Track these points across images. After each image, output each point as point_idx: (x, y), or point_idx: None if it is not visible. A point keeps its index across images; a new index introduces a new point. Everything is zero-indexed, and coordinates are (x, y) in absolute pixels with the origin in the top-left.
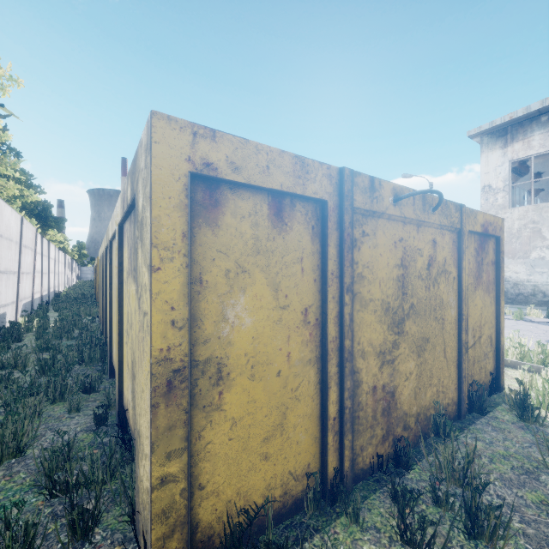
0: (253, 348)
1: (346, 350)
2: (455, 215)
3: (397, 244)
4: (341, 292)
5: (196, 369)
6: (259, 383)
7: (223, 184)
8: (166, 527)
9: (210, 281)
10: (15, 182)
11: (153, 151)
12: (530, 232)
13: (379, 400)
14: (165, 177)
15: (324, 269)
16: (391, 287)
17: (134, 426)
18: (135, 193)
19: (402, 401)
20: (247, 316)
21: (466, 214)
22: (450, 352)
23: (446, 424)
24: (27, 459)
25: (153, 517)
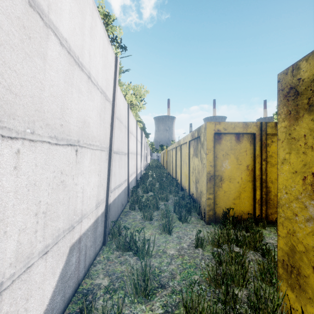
0: (230, 174)
1: (263, 179)
2: None
3: None
4: (261, 161)
5: (215, 177)
6: (232, 184)
7: (222, 133)
8: (209, 208)
9: (219, 157)
10: (139, 122)
11: (206, 130)
12: None
13: None
14: (209, 135)
15: (254, 154)
16: None
17: (196, 196)
18: (199, 136)
19: None
20: (228, 166)
21: None
22: None
23: None
24: (169, 202)
25: (207, 205)
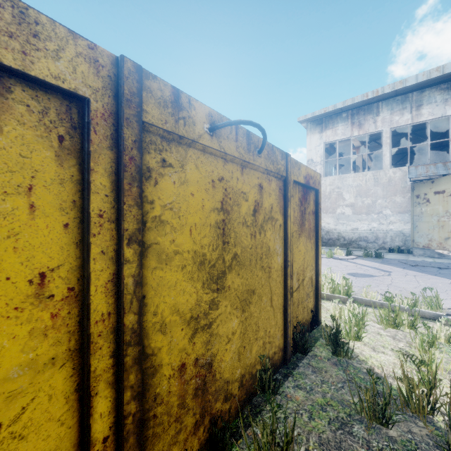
0: None
1: (126, 330)
2: (282, 163)
3: (216, 183)
4: (119, 244)
5: None
6: None
7: None
8: None
9: None
10: None
11: None
12: (336, 194)
13: (190, 379)
14: None
15: (85, 208)
16: (208, 235)
17: None
18: None
19: (223, 369)
20: None
21: (291, 164)
22: (277, 299)
23: (271, 380)
24: None
25: None
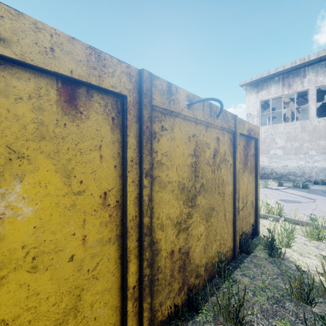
0: (35, 238)
1: (144, 226)
2: (232, 122)
3: (191, 138)
4: (141, 177)
5: None
6: (44, 273)
7: None
8: None
9: None
10: None
11: None
12: (270, 139)
13: (176, 260)
14: None
15: (124, 157)
16: (186, 172)
17: None
18: None
19: (195, 257)
20: (26, 205)
21: (238, 122)
22: (228, 215)
23: (225, 268)
24: None
25: None
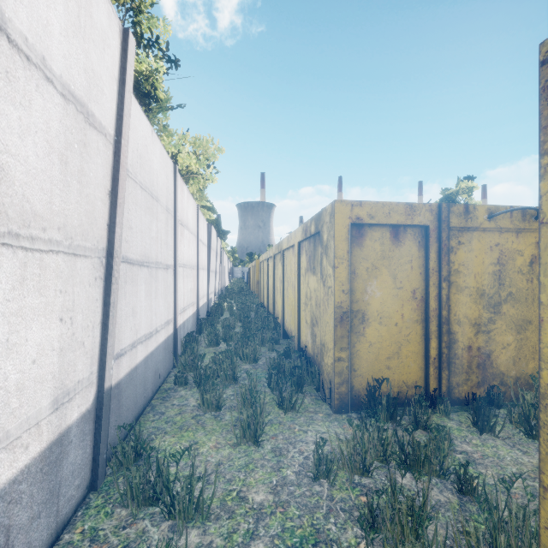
0: (381, 308)
1: (443, 317)
2: None
3: (493, 248)
4: (440, 281)
5: (352, 314)
6: (384, 327)
7: (365, 225)
8: (340, 380)
9: (359, 273)
10: (207, 210)
11: (335, 217)
12: None
13: (474, 356)
14: (339, 227)
15: (427, 267)
16: (486, 279)
17: (313, 351)
18: (319, 231)
19: (499, 363)
20: (377, 291)
21: None
22: None
23: None
24: (259, 364)
25: (335, 373)
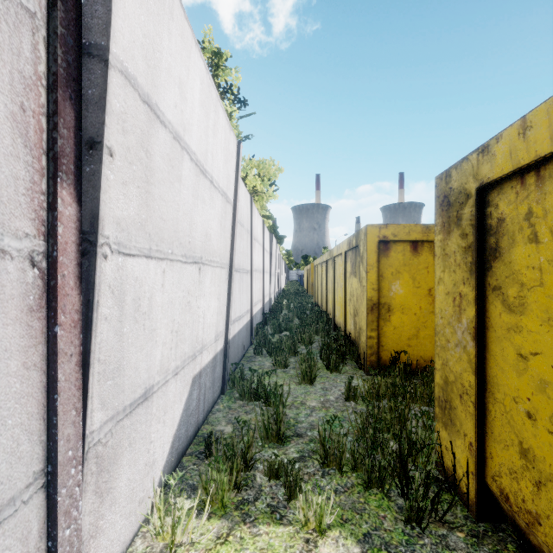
0: (403, 302)
1: None
2: None
3: None
4: None
5: (380, 305)
6: (405, 316)
7: (390, 242)
8: (371, 352)
9: (385, 276)
10: (266, 218)
11: (367, 237)
12: None
13: None
14: (370, 244)
15: None
16: None
17: (355, 335)
18: (358, 245)
19: None
20: (400, 290)
21: None
22: None
23: None
24: (313, 346)
25: (367, 347)
